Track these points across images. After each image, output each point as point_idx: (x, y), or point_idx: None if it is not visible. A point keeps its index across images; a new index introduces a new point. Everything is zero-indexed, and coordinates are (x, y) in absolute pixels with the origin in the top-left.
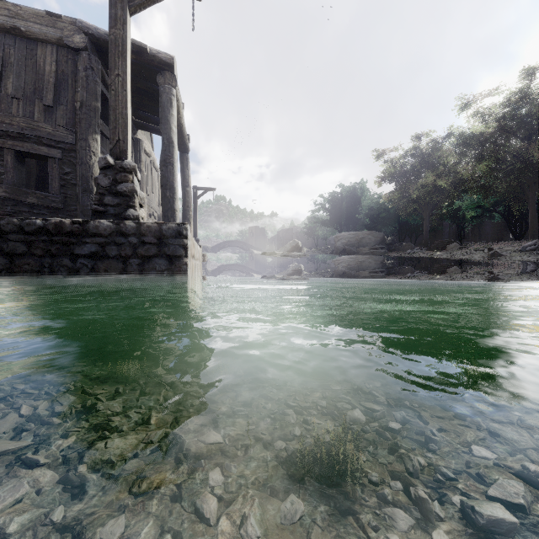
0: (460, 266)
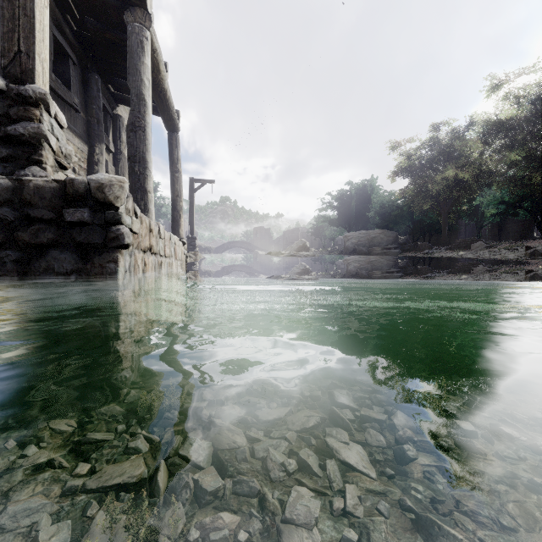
0: (495, 267)
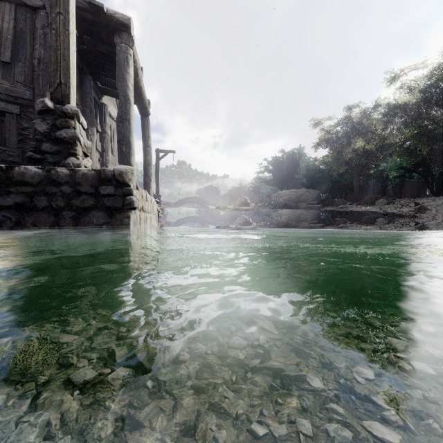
0: (391, 219)
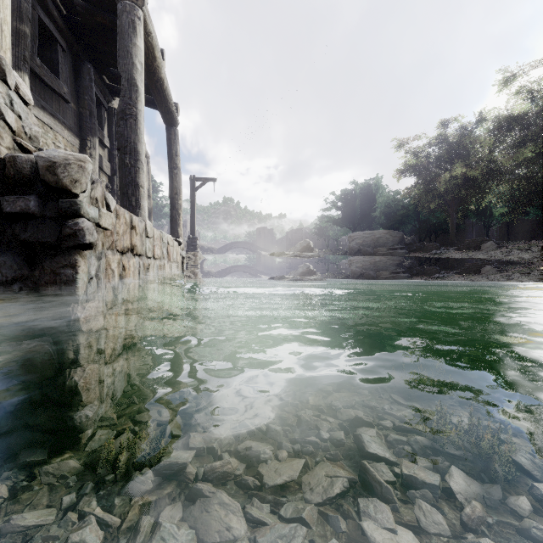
0: (510, 268)
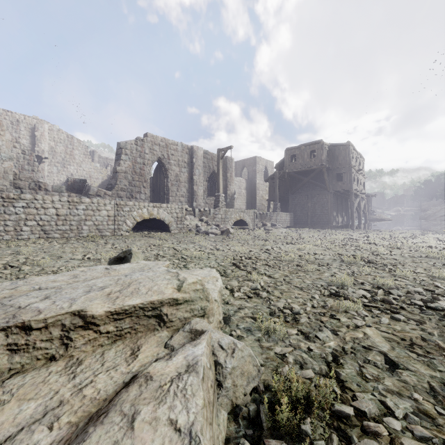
0: None
